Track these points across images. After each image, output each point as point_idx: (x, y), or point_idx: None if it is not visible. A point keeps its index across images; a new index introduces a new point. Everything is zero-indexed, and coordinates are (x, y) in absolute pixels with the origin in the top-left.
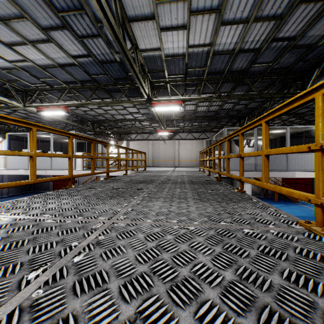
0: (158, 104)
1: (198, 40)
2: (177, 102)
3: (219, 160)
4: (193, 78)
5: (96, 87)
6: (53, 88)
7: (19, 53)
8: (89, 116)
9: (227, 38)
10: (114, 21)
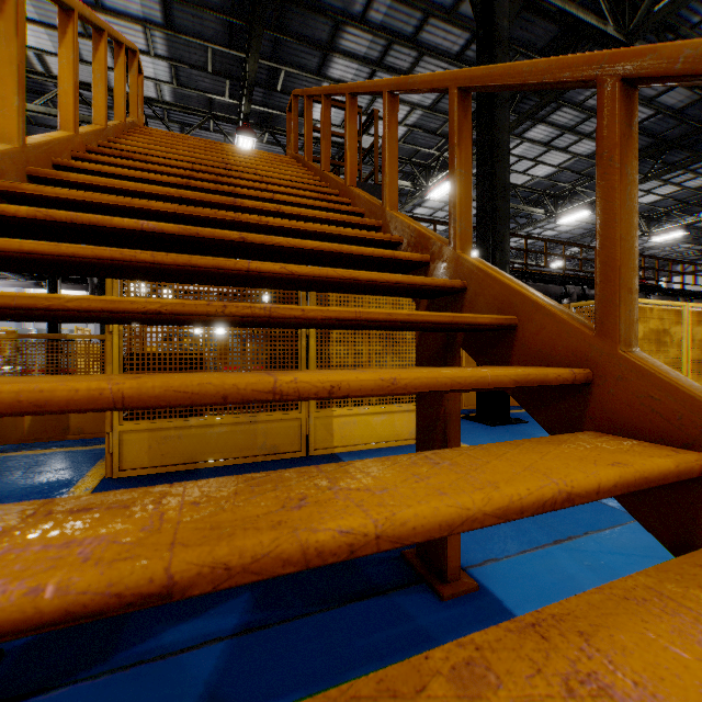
0: (655, 235)
1: (668, 191)
2: (677, 228)
3: (681, 275)
4: (697, 201)
5: (594, 235)
6: (558, 245)
7: (541, 235)
8: (593, 256)
9: (694, 182)
10: (593, 221)
